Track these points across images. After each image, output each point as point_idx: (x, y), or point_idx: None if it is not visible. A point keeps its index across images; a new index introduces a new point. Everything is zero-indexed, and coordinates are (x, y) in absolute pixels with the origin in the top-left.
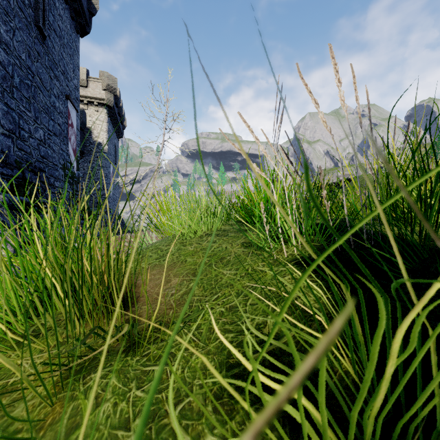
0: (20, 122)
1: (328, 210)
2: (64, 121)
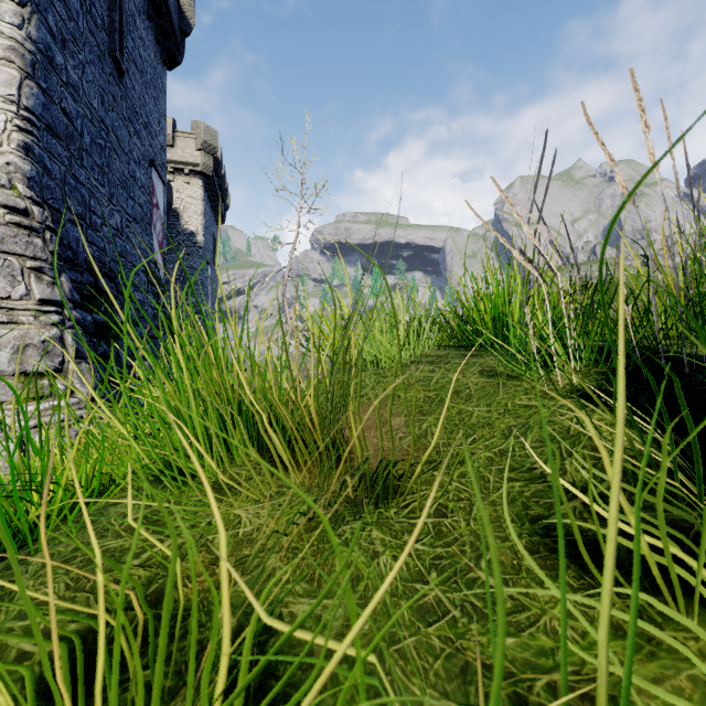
0: (91, 203)
1: (628, 318)
2: (146, 199)
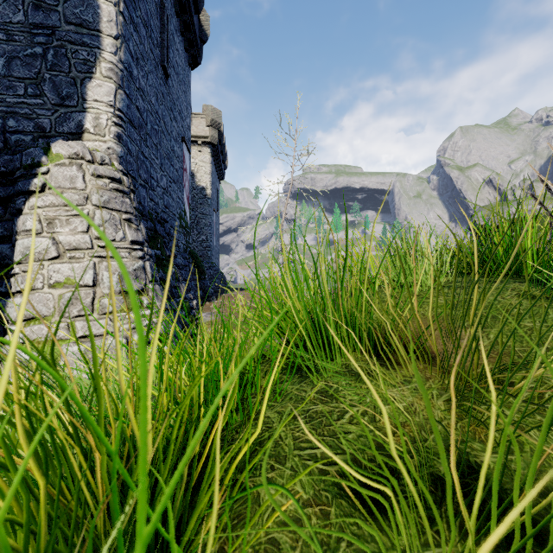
0: (151, 171)
1: None
2: (180, 166)
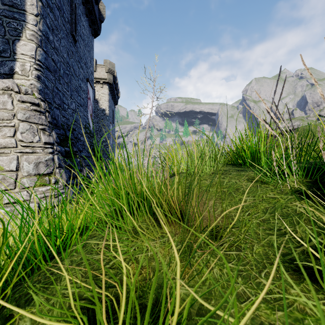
0: (63, 99)
1: (323, 157)
2: (85, 96)
